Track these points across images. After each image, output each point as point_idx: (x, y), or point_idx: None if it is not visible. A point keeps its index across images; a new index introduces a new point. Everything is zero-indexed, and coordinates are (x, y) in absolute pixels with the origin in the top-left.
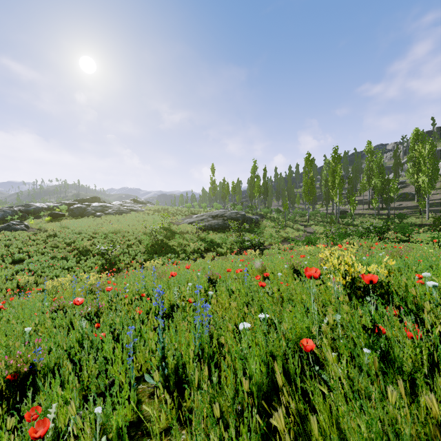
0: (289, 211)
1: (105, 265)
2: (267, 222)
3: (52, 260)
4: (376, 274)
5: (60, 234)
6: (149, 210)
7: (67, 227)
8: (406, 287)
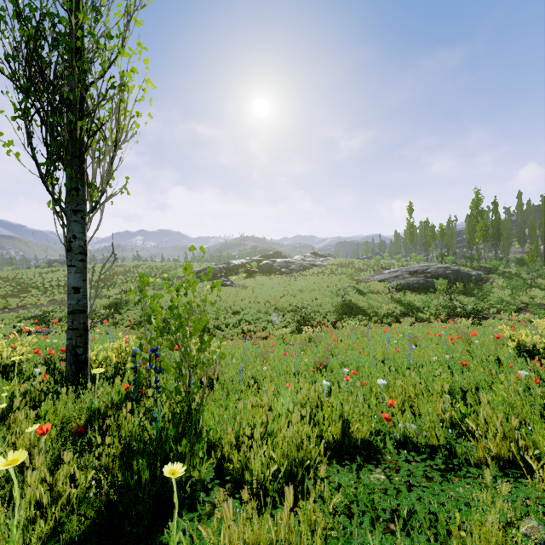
0: (542, 262)
1: (300, 321)
2: (497, 281)
3: (257, 313)
4: None
5: (257, 290)
6: (331, 265)
7: (261, 283)
8: None
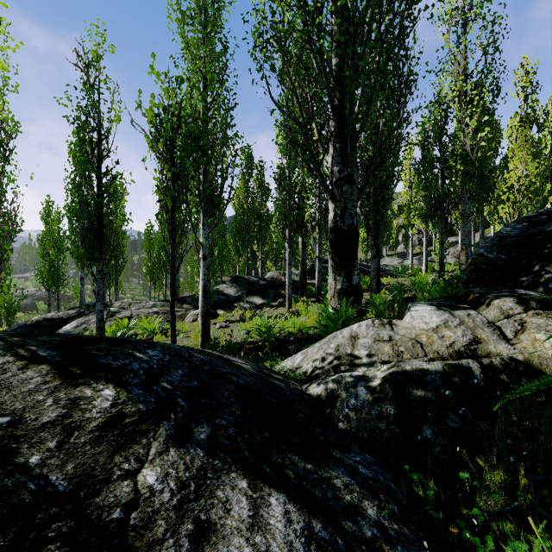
0: None
1: None
2: None
3: None
4: None
5: None
6: None
7: None
8: None
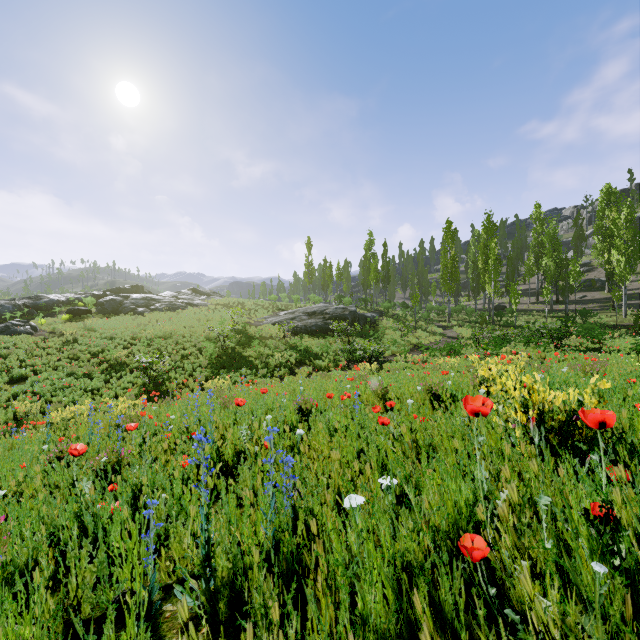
0: (420, 307)
1: (148, 386)
2: (389, 323)
3: (68, 377)
4: (577, 405)
5: (82, 340)
6: (215, 304)
7: (94, 329)
8: (630, 428)
